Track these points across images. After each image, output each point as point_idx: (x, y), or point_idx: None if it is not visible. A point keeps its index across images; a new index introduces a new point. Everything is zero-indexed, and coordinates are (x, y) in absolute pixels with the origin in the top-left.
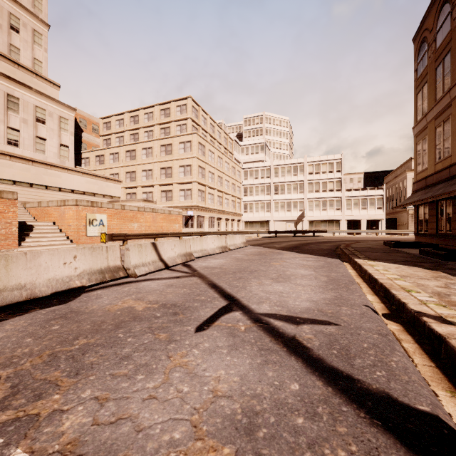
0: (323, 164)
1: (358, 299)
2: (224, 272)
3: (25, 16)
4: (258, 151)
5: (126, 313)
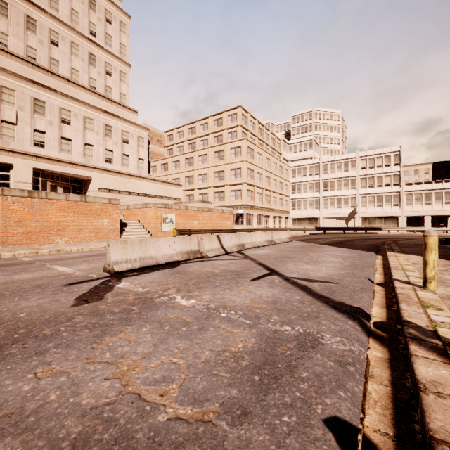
0: (378, 157)
1: (363, 275)
2: (268, 257)
3: (115, 62)
4: (307, 148)
5: (210, 273)
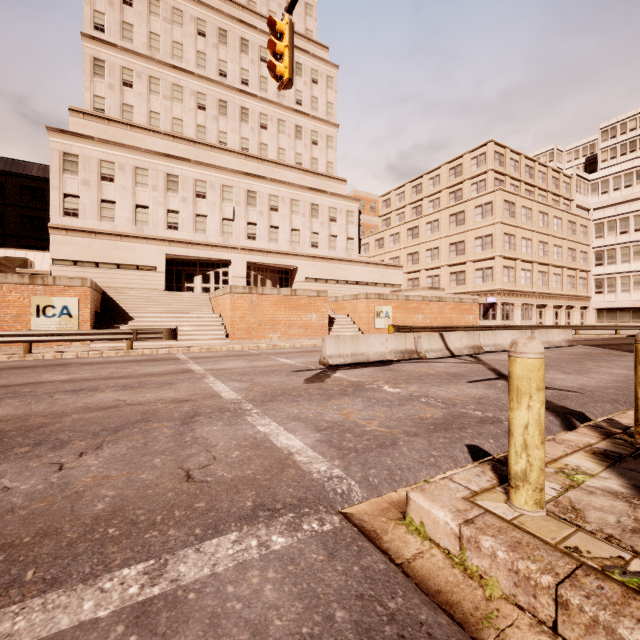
0: None
1: None
2: None
3: (321, 127)
4: (631, 182)
5: (423, 373)
